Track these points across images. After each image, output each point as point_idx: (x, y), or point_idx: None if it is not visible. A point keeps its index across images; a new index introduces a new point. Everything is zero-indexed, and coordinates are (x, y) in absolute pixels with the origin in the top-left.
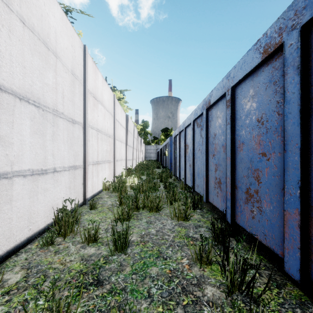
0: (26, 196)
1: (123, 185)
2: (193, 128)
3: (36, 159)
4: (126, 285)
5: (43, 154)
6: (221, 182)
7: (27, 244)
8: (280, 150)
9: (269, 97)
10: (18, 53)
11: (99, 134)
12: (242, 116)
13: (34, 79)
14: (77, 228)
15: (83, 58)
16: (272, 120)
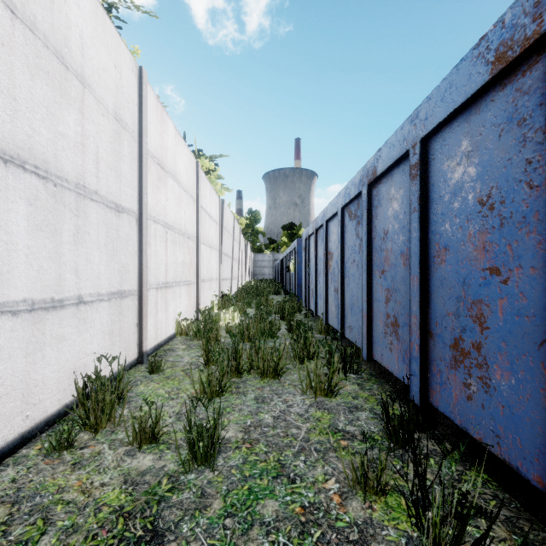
0: (18, 352)
1: (214, 325)
2: (342, 222)
3: (41, 279)
4: (211, 545)
5: (56, 269)
6: (399, 323)
7: (20, 446)
8: (535, 262)
9: (508, 152)
10: (0, 70)
11: (168, 232)
12: (445, 194)
13: (36, 125)
14: (120, 413)
15: (139, 91)
16: (515, 200)
